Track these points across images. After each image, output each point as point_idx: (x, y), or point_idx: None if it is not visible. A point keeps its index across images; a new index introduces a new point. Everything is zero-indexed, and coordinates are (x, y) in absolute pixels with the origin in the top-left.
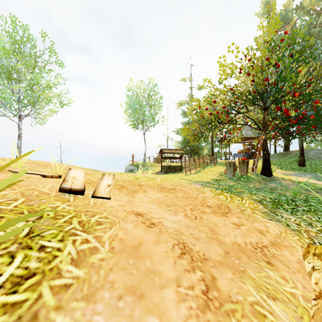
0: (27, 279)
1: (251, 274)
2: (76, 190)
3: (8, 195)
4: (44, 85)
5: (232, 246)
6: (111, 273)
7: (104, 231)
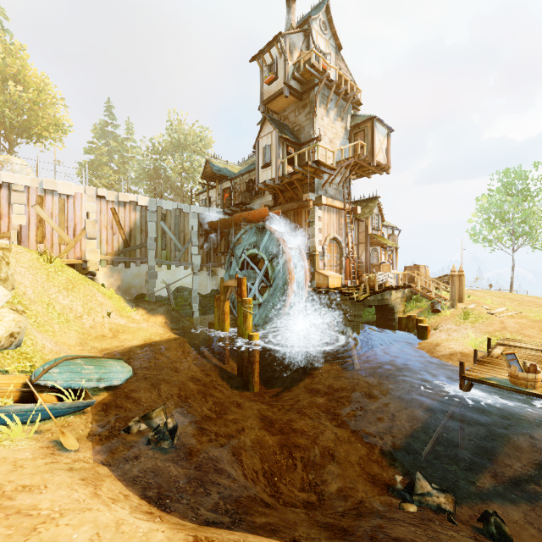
0: (475, 320)
1: (513, 334)
2: (491, 313)
3: (476, 312)
4: (537, 214)
5: (520, 332)
6: (485, 324)
7: (489, 320)
